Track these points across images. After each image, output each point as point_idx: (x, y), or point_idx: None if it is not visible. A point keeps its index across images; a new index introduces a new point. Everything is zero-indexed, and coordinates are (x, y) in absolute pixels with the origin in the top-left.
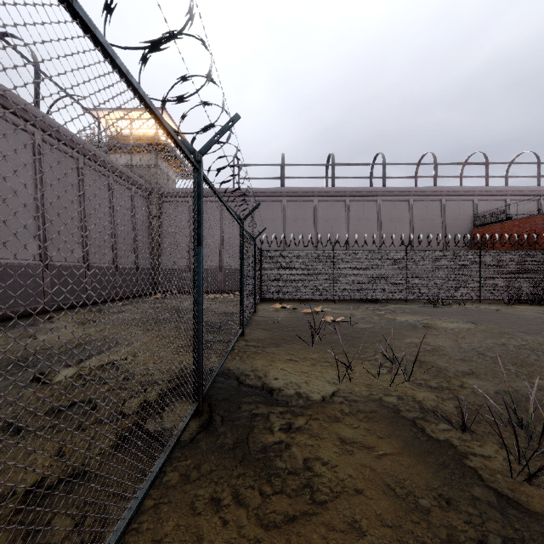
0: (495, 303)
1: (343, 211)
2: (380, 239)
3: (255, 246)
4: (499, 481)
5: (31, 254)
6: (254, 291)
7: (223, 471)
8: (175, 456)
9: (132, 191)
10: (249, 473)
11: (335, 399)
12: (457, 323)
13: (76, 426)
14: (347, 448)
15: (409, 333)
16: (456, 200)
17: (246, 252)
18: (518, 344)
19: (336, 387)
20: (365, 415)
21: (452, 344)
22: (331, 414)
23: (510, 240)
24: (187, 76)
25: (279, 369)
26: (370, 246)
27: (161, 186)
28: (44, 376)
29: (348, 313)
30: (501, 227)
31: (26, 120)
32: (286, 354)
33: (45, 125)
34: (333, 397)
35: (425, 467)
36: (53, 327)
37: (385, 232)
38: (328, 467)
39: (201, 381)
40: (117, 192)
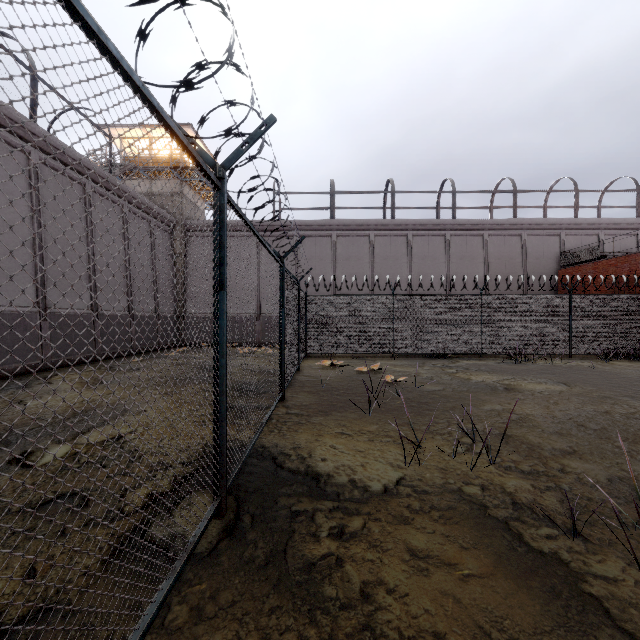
0: (588, 358)
1: (405, 247)
2: (448, 281)
3: (299, 289)
4: (635, 620)
5: (26, 300)
6: (298, 345)
7: (251, 603)
8: (185, 577)
9: (109, 210)
10: (286, 606)
11: (400, 489)
12: (546, 384)
13: (58, 530)
14: (420, 565)
15: (488, 397)
16: (539, 234)
17: (288, 298)
18: (626, 412)
19: (401, 472)
20: (441, 513)
21: (543, 412)
22: (397, 512)
23: (605, 282)
24: (204, 64)
25: (327, 446)
26: (436, 289)
27: (187, 218)
28: (28, 457)
29: (411, 371)
30: (593, 267)
31: (20, 136)
32: (336, 425)
33: (43, 143)
34: (398, 487)
35: (529, 597)
36: (49, 390)
37: (455, 273)
38: (395, 596)
39: (223, 469)
40: (133, 225)
